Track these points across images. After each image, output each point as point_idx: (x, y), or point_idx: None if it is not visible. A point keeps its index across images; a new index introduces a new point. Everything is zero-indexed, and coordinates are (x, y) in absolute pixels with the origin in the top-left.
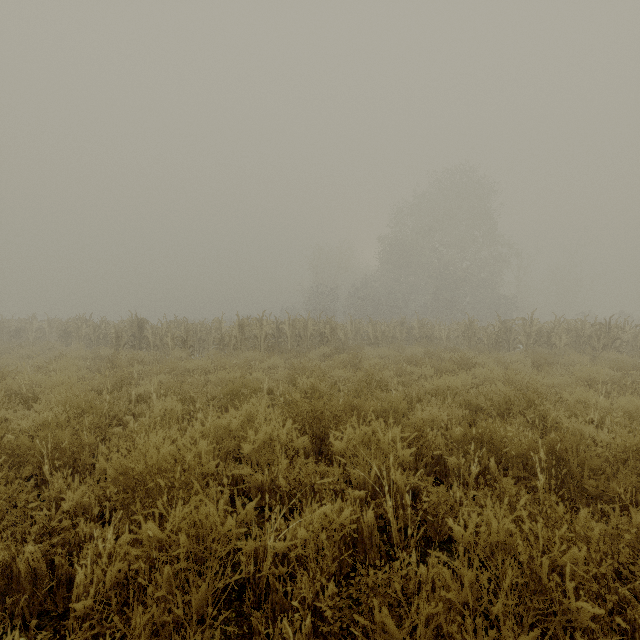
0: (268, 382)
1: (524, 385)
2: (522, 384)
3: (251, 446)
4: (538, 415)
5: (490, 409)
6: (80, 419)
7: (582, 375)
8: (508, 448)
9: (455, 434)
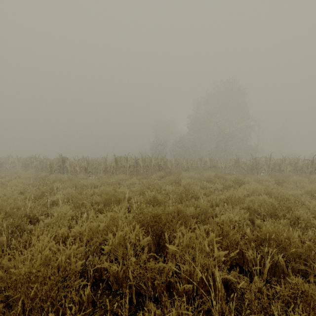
0: (128, 193)
1: (280, 196)
2: (278, 196)
3: (109, 246)
4: (294, 217)
5: (263, 212)
6: (1, 222)
7: (308, 189)
8: (294, 249)
9: (251, 235)
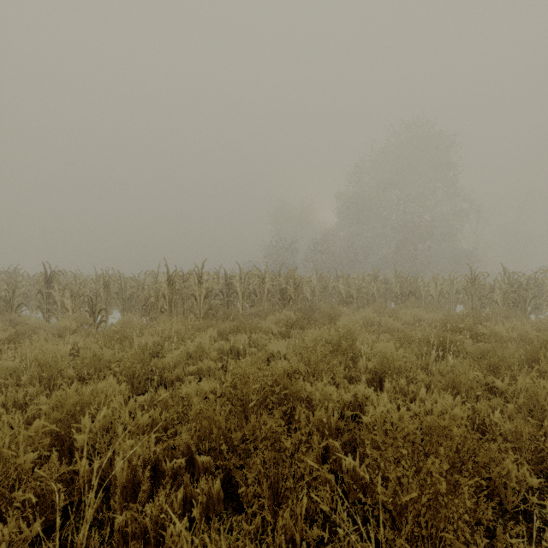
0: (129, 452)
1: None
2: None
3: None
4: None
5: None
6: None
7: None
8: None
9: None
